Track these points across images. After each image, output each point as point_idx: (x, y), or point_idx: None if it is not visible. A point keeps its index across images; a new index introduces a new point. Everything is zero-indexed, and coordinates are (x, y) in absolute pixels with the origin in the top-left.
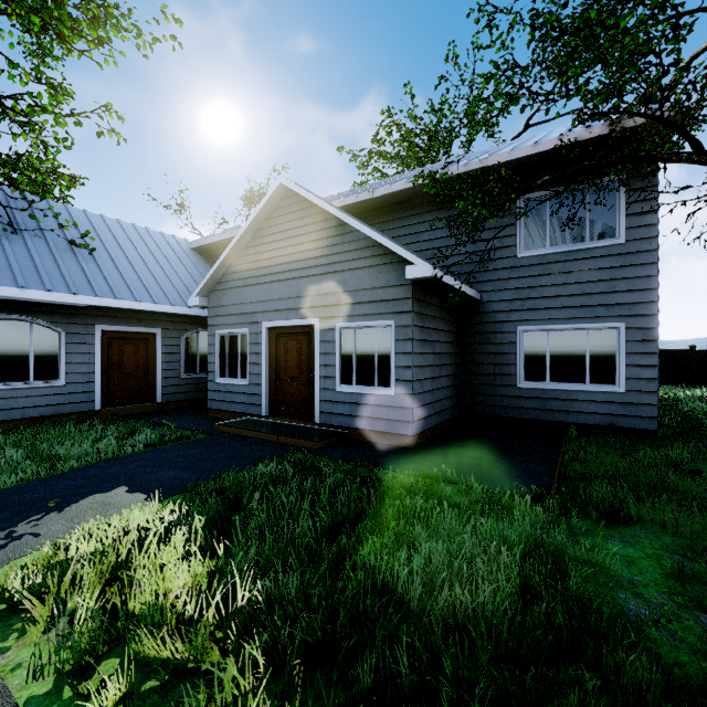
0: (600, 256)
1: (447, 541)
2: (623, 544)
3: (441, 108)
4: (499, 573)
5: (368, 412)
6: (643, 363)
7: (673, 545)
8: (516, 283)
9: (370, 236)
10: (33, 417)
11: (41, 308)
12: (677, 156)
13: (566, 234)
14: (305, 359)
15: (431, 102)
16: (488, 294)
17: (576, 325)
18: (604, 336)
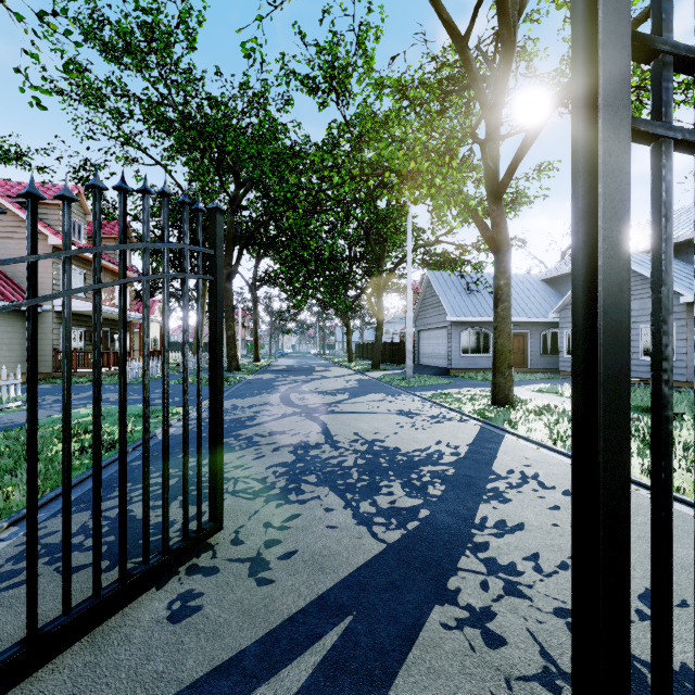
0: None
1: None
2: None
3: None
4: None
5: None
6: None
7: None
8: None
9: None
10: (482, 368)
11: (485, 324)
12: None
13: None
14: None
15: None
16: None
17: None
18: None
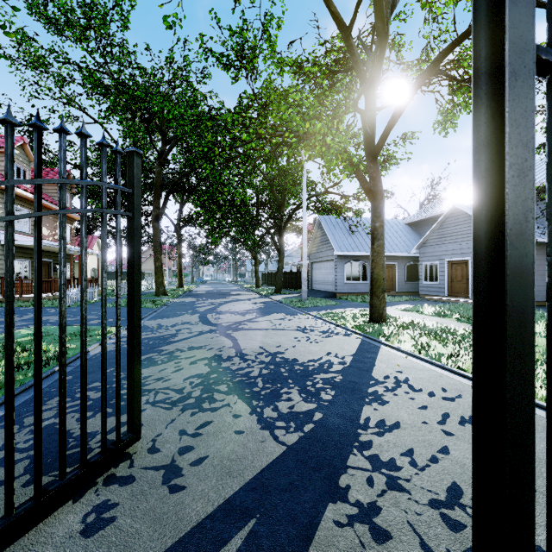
0: None
1: None
2: None
3: None
4: None
5: None
6: None
7: None
8: None
9: None
10: (361, 292)
11: (363, 258)
12: None
13: None
14: (464, 273)
15: None
16: None
17: None
18: None
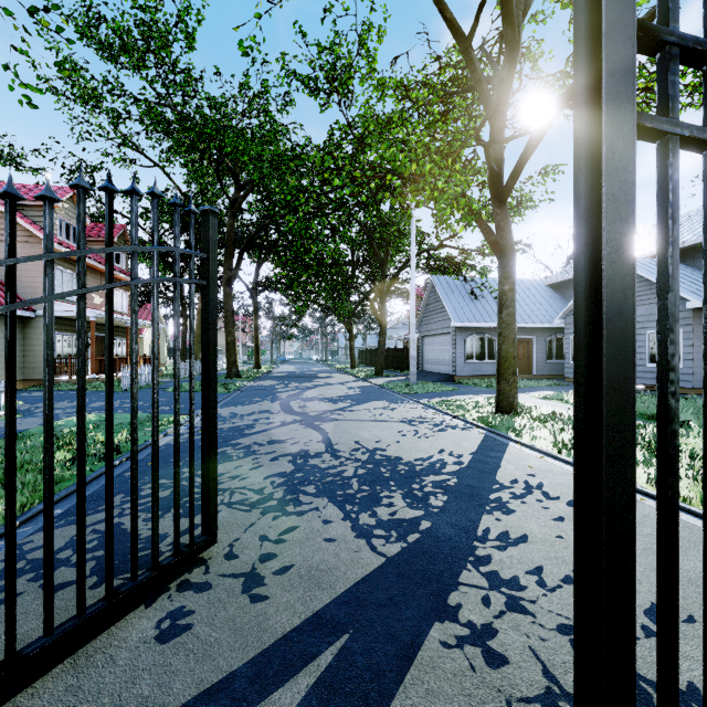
0: None
1: None
2: None
3: None
4: None
5: None
6: None
7: None
8: None
9: None
10: (487, 375)
11: (489, 330)
12: None
13: None
14: None
15: None
16: None
17: None
18: None
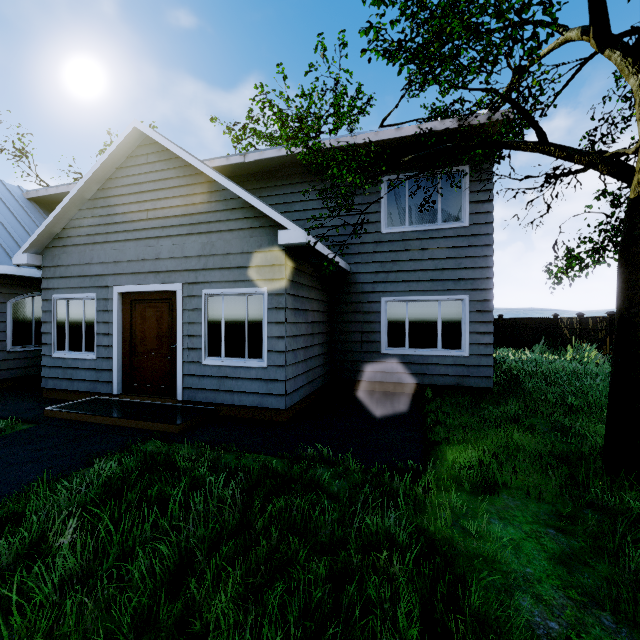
0: (449, 237)
1: (331, 561)
2: (502, 522)
3: (311, 94)
4: (399, 613)
5: (238, 386)
6: (482, 331)
7: (540, 513)
8: (381, 257)
9: (240, 197)
10: None
11: None
12: (525, 144)
13: (422, 215)
14: (166, 329)
15: (302, 87)
16: (356, 266)
17: (430, 297)
18: (453, 307)
